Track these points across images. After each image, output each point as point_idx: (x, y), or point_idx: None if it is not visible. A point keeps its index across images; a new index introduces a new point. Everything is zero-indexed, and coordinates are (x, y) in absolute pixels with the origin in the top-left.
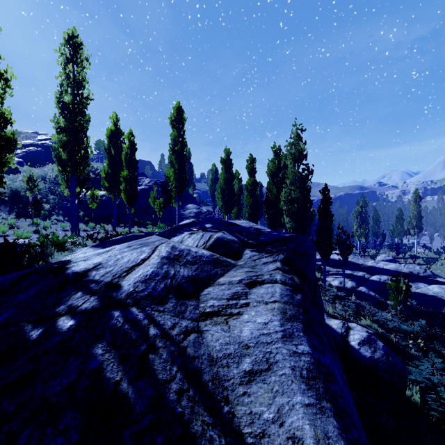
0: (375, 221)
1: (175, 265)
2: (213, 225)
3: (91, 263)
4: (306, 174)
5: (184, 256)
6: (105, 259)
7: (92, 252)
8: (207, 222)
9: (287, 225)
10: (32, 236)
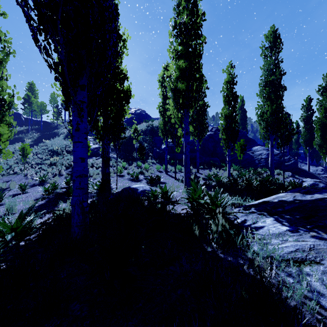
0: None
1: None
2: None
3: None
4: None
5: None
6: None
7: None
8: None
9: None
10: (140, 177)
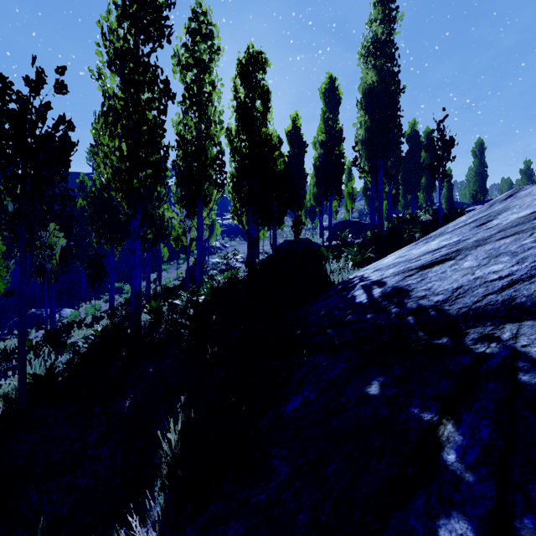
0: None
1: None
2: None
3: None
4: None
5: None
6: None
7: None
8: None
9: None
10: None
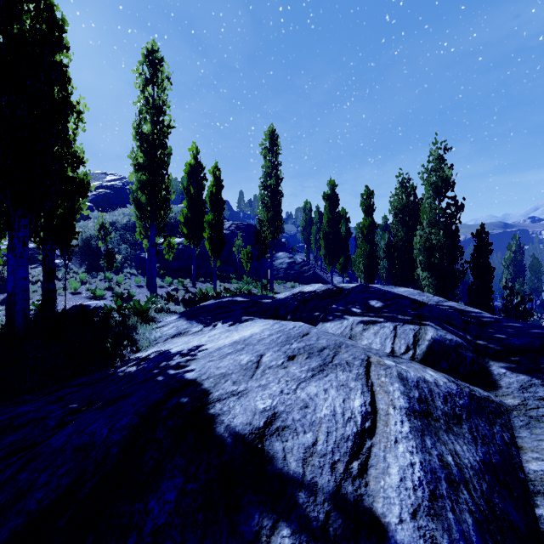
0: (533, 272)
1: (438, 432)
2: (386, 304)
3: (255, 410)
4: (453, 211)
5: (430, 399)
6: (277, 400)
7: (185, 326)
8: (368, 297)
9: (423, 282)
10: (105, 294)
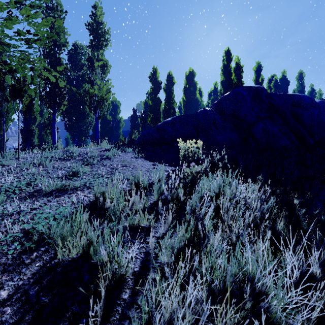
0: None
1: None
2: None
3: None
4: None
5: None
6: None
7: None
8: None
9: None
10: None
